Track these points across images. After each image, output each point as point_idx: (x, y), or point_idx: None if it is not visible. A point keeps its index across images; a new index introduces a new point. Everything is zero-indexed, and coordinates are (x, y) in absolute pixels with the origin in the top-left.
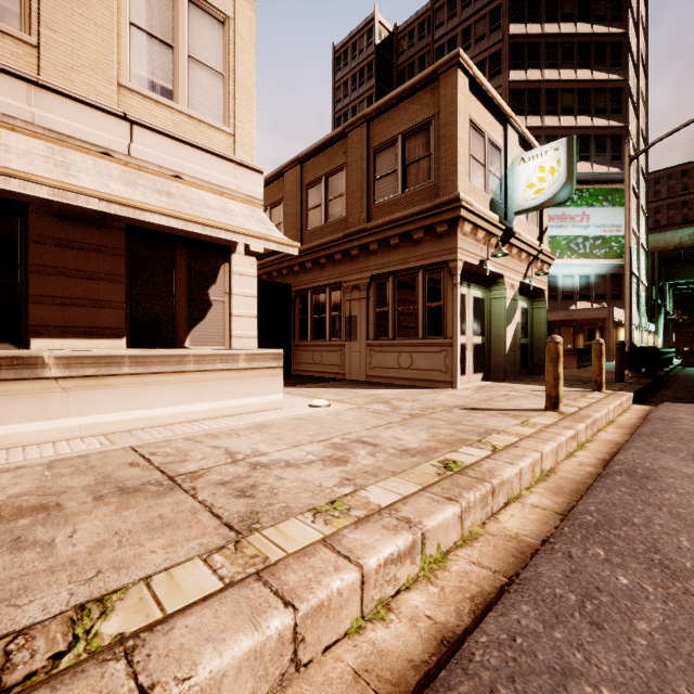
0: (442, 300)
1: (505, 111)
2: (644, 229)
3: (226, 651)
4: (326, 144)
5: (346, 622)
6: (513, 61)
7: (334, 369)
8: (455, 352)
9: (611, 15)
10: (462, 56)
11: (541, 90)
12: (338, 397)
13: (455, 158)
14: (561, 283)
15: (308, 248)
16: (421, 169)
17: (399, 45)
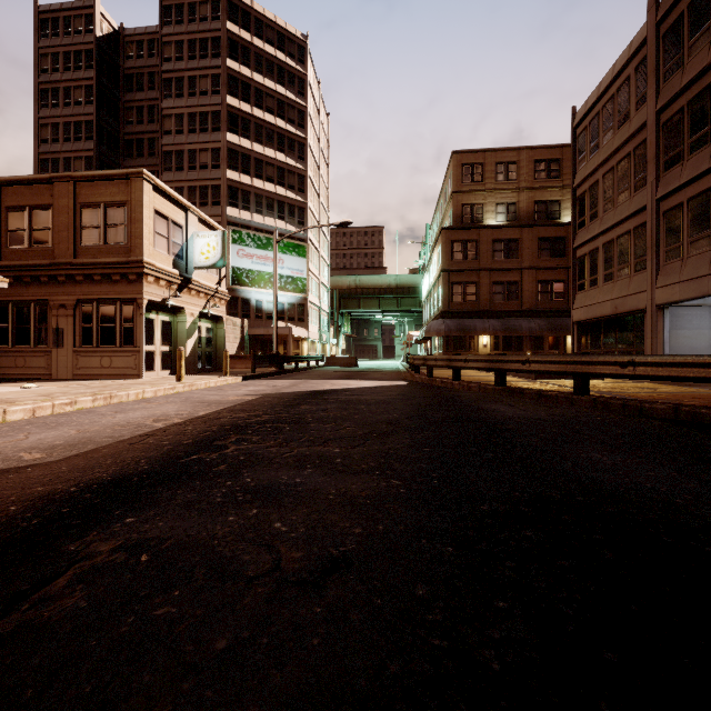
0: (134, 323)
1: (185, 204)
2: (327, 273)
3: (18, 407)
4: (32, 182)
5: (48, 413)
6: (230, 125)
7: (40, 371)
8: (142, 356)
9: (298, 122)
10: (146, 174)
11: (252, 157)
12: (45, 385)
13: (142, 235)
14: (265, 307)
15: (9, 265)
16: (119, 233)
17: (126, 47)
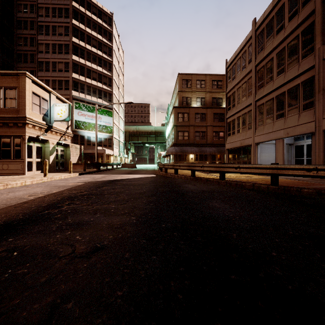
0: (21, 147)
1: (49, 89)
2: (123, 124)
3: None
4: None
5: None
6: (74, 52)
7: None
8: (25, 164)
9: (108, 53)
10: (28, 74)
11: (85, 68)
12: None
13: (25, 104)
14: (92, 139)
15: None
16: (12, 102)
17: (18, 6)
